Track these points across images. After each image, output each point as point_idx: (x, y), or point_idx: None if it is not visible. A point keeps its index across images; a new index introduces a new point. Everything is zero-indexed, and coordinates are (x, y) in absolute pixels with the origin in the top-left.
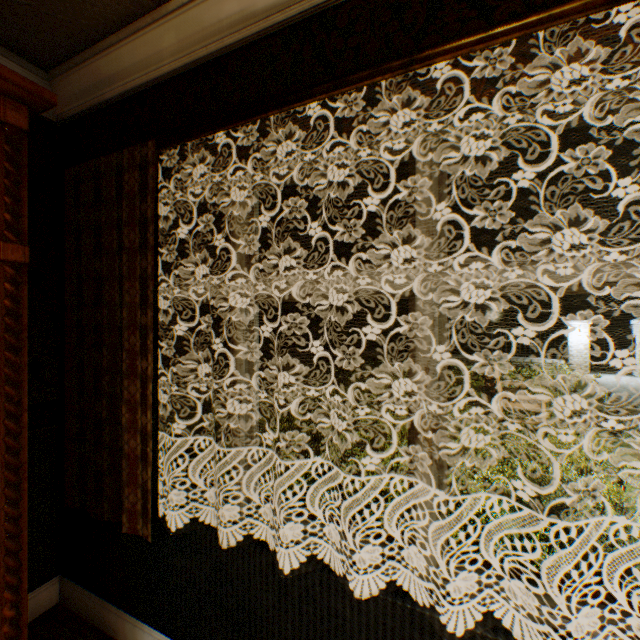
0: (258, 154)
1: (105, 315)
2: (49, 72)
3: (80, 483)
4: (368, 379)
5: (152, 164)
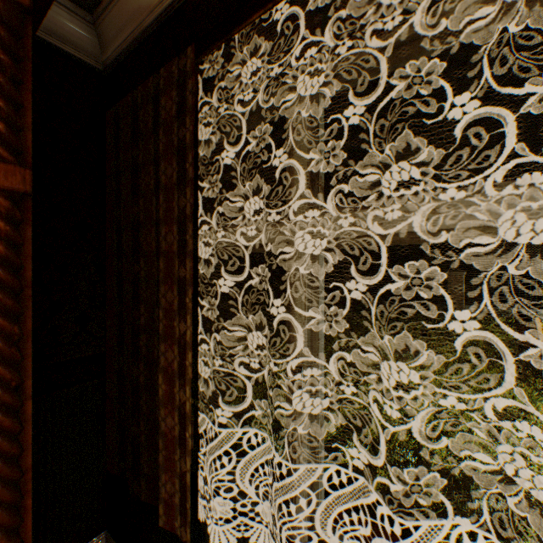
0: (334, 26)
1: (142, 266)
2: (93, 14)
3: (120, 449)
4: (383, 328)
5: (190, 75)
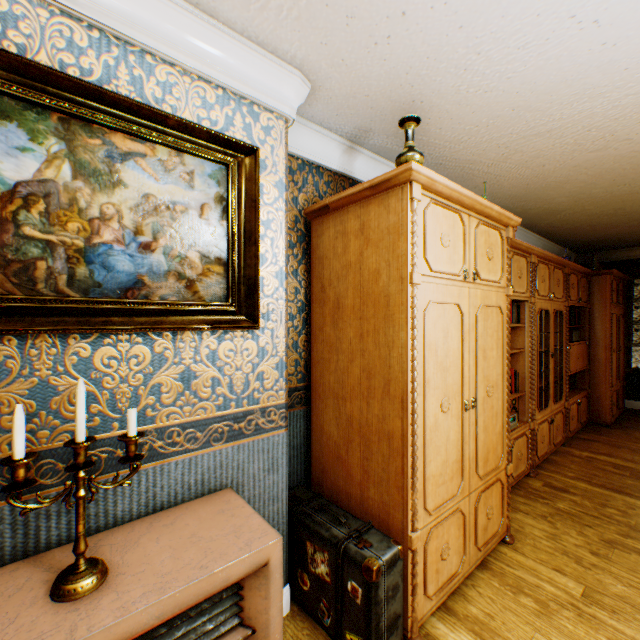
0: None
1: None
2: (576, 254)
3: None
4: None
5: (630, 283)
